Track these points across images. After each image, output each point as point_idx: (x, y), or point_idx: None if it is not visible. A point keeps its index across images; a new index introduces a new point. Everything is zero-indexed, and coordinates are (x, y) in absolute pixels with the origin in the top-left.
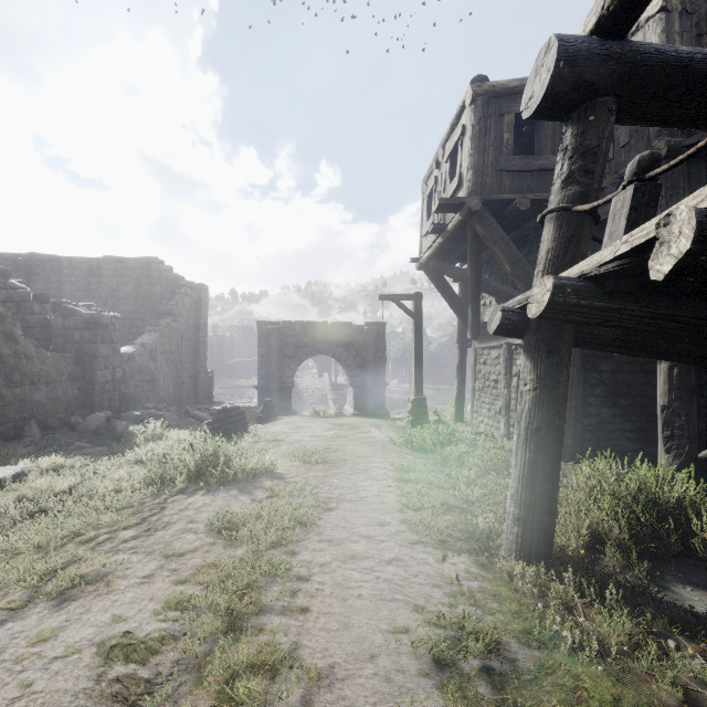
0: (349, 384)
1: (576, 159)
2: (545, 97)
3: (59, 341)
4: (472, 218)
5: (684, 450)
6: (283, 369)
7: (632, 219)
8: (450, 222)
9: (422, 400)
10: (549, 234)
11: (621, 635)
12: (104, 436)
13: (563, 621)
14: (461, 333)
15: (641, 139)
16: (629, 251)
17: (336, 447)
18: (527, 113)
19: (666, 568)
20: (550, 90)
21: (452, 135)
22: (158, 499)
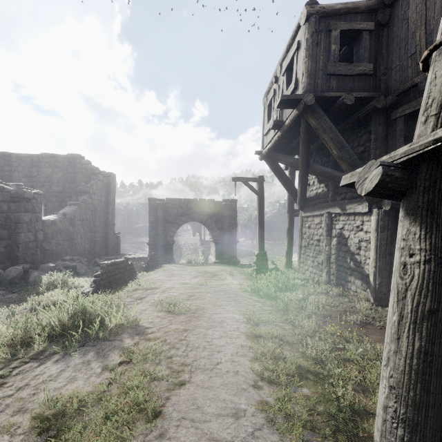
0: (212, 241)
1: None
2: None
3: None
4: (306, 112)
5: None
6: (166, 231)
7: None
8: (287, 119)
9: (264, 254)
10: None
11: None
12: (18, 285)
13: None
14: (290, 206)
15: None
16: None
17: (198, 295)
18: None
19: None
20: None
21: (288, 54)
22: (4, 369)
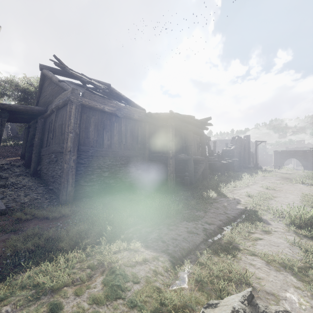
0: (301, 166)
1: None
2: None
3: None
4: None
5: None
6: (281, 161)
7: None
8: None
9: None
10: None
11: None
12: None
13: None
14: None
15: None
16: None
17: None
18: None
19: None
20: None
21: None
22: None
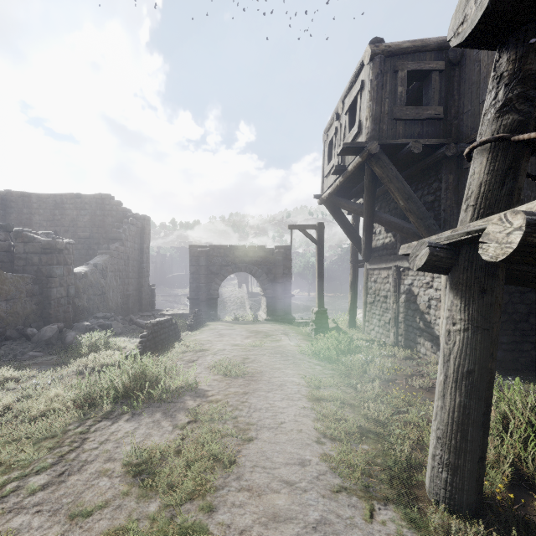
0: (263, 295)
1: (514, 86)
2: (483, 18)
3: (20, 264)
4: (370, 160)
5: None
6: (210, 283)
7: None
8: (350, 164)
9: (324, 312)
10: (481, 167)
11: None
12: (55, 346)
13: None
14: (353, 255)
15: None
16: None
17: (253, 358)
18: (458, 39)
19: None
20: (490, 8)
21: (351, 91)
22: (82, 427)
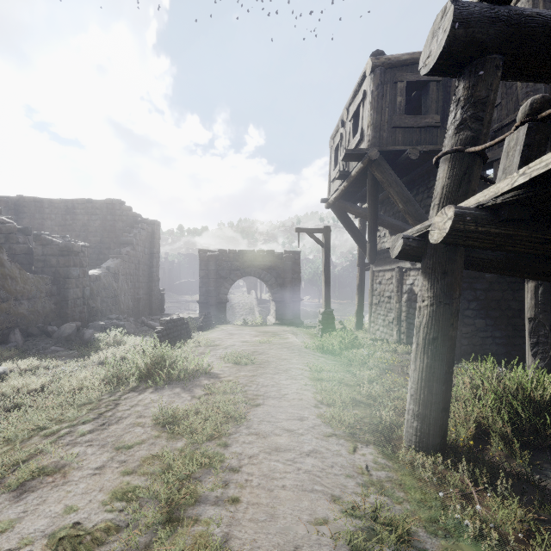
0: (272, 300)
1: (467, 108)
2: (441, 55)
3: (39, 265)
4: (371, 165)
5: (548, 354)
6: (219, 288)
7: (525, 155)
8: (353, 169)
9: (330, 312)
10: (444, 173)
11: (514, 522)
12: (74, 342)
13: (463, 509)
14: (360, 259)
15: (511, 100)
16: (526, 182)
17: (261, 351)
18: (425, 70)
19: (543, 457)
20: (446, 48)
21: (355, 99)
22: (113, 396)
